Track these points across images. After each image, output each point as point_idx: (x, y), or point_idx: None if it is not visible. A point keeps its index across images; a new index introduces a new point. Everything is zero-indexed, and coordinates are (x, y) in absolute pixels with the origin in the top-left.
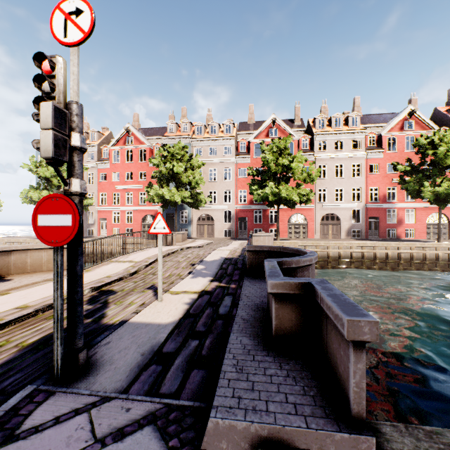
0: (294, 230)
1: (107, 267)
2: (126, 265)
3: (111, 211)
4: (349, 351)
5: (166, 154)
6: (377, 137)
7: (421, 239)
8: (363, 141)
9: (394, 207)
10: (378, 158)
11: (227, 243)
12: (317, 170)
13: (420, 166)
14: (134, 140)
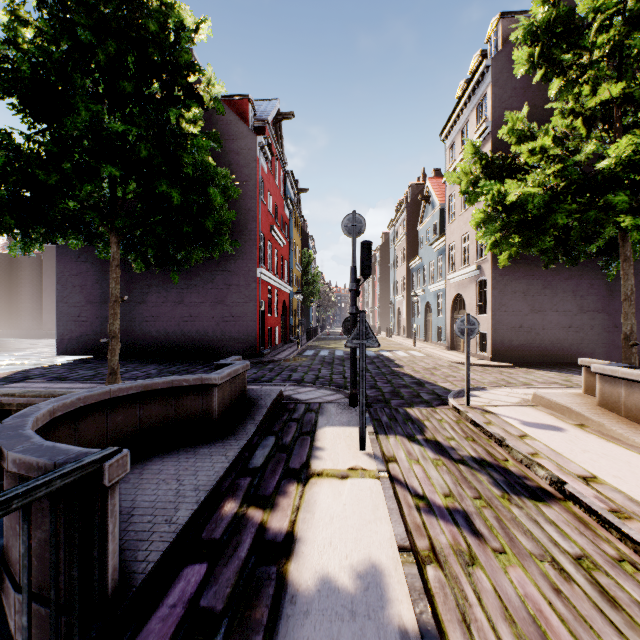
0: None
1: None
2: None
3: None
4: None
5: None
6: None
7: None
8: None
9: None
10: None
11: None
12: None
13: None
14: None
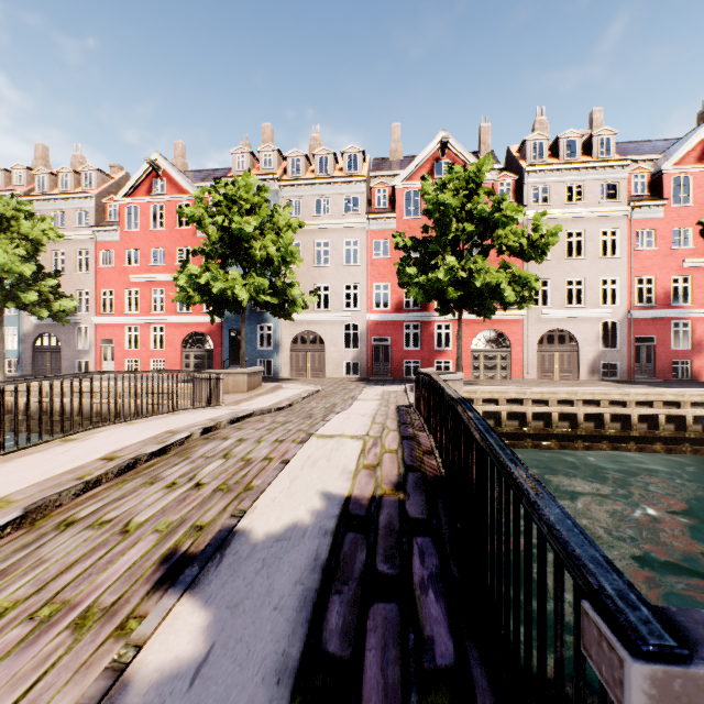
0: (484, 364)
1: None
2: None
3: (122, 326)
4: None
5: (219, 199)
6: (651, 177)
7: None
8: (624, 185)
9: (688, 316)
10: (654, 218)
11: (351, 394)
12: (553, 229)
13: None
14: (168, 185)
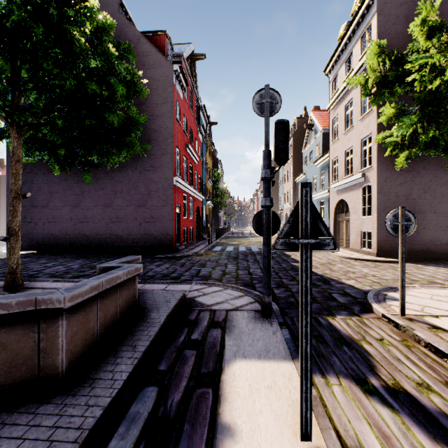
0: None
1: None
2: None
3: None
4: None
5: None
6: None
7: None
8: None
9: None
10: None
11: None
12: None
13: None
14: None
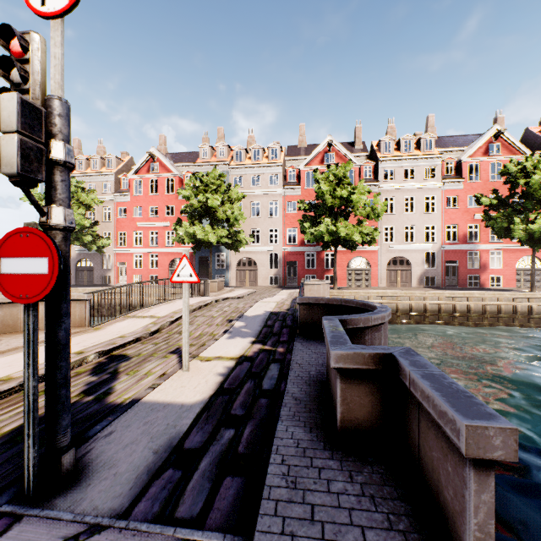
0: (354, 277)
1: (122, 324)
2: (146, 321)
3: (132, 254)
4: (466, 472)
5: (199, 184)
6: (456, 163)
7: (509, 288)
8: (439, 169)
9: (477, 248)
10: (457, 189)
11: (273, 293)
12: (383, 203)
13: (509, 198)
14: (160, 167)
